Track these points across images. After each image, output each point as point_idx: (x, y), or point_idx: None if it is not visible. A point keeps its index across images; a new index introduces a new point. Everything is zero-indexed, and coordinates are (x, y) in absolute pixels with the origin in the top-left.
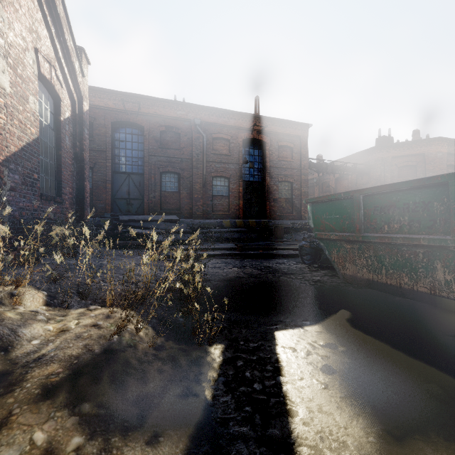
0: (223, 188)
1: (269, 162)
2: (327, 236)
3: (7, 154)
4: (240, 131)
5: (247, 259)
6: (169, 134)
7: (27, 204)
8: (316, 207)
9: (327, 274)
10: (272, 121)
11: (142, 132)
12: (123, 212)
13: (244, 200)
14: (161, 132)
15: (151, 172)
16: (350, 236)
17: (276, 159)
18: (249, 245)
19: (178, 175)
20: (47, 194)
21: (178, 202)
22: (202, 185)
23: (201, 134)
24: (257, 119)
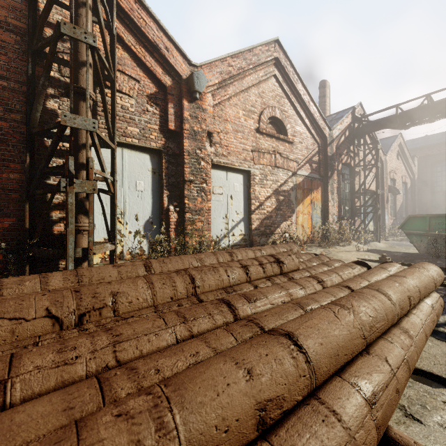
0: None
1: None
2: None
3: (397, 210)
4: None
5: None
6: None
7: (400, 221)
8: None
9: None
10: None
11: None
12: None
13: None
14: None
15: None
16: None
17: None
18: None
19: None
20: (404, 217)
21: None
22: None
23: None
24: None
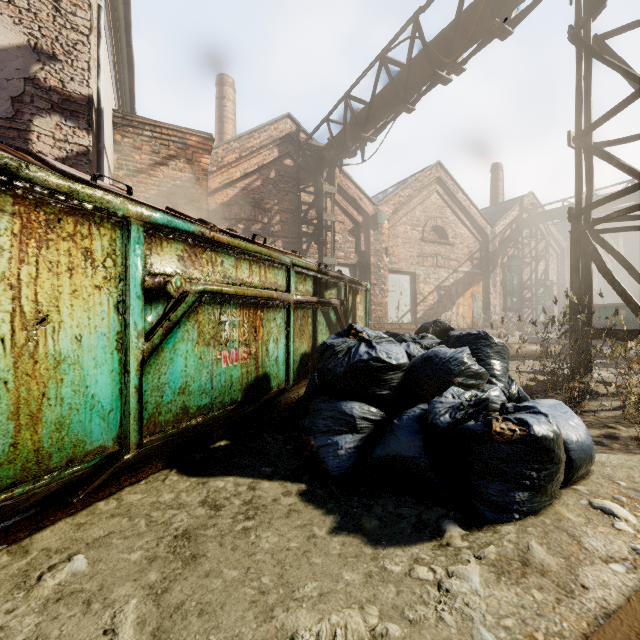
0: None
1: None
2: None
3: None
4: None
5: None
6: None
7: None
8: None
9: None
10: None
11: None
12: None
13: None
14: None
15: None
16: None
17: None
18: None
19: None
20: None
21: None
22: None
23: None
24: None
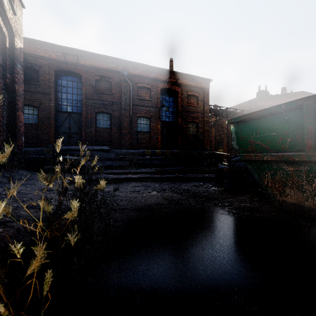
0: (145, 126)
1: (180, 107)
2: (258, 157)
3: None
4: (159, 82)
5: (166, 181)
6: (103, 82)
7: None
8: (243, 127)
9: (253, 199)
10: (183, 75)
11: (81, 80)
12: (64, 144)
13: (161, 135)
14: (96, 80)
15: (88, 112)
16: (296, 155)
17: (185, 105)
18: (166, 169)
19: (109, 115)
20: None
21: (110, 136)
22: (129, 123)
23: (128, 83)
24: (171, 73)
